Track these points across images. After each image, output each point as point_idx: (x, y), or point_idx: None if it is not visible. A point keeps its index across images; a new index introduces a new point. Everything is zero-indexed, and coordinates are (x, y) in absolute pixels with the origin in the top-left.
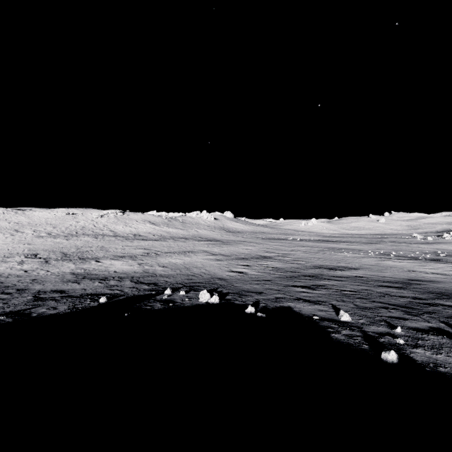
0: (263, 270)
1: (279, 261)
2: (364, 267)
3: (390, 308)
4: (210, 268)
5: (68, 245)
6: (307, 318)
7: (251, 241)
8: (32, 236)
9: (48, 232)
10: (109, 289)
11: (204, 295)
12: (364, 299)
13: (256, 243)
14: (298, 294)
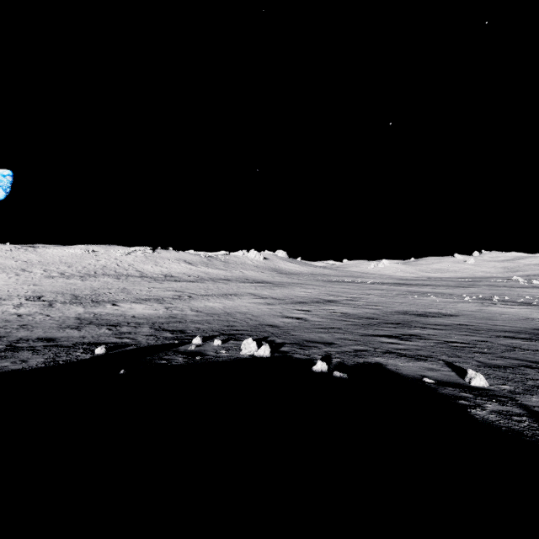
0: (328, 316)
1: (348, 306)
2: (463, 313)
3: (537, 367)
4: (257, 312)
5: (82, 286)
6: (414, 382)
7: (309, 283)
8: (40, 277)
9: (61, 272)
10: (117, 337)
11: (248, 345)
12: (487, 353)
13: (316, 285)
14: (386, 346)
